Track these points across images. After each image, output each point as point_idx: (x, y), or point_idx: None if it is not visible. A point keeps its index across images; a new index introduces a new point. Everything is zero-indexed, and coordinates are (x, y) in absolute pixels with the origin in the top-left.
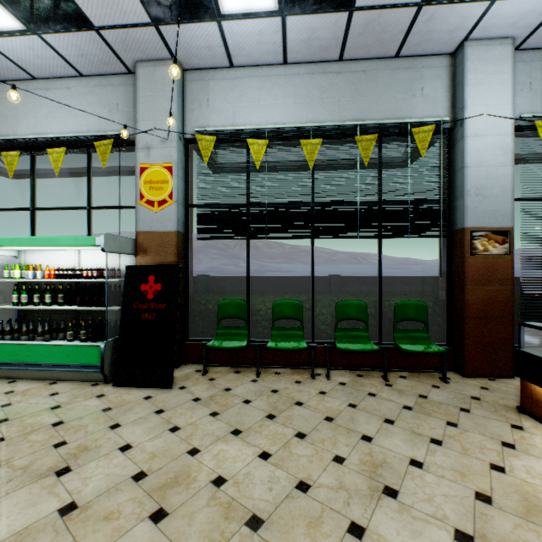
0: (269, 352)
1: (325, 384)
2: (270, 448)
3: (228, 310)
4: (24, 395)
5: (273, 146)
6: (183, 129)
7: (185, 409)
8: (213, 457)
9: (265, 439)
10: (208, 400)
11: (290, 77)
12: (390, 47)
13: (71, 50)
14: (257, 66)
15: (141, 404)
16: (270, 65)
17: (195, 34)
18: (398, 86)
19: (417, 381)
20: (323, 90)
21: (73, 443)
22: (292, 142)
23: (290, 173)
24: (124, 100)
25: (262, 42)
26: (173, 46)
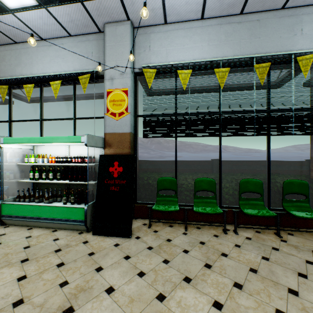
0: (191, 213)
1: (236, 238)
2: (219, 297)
3: (164, 184)
4: (38, 239)
5: (194, 74)
6: (133, 66)
7: (144, 256)
8: (178, 304)
9: (211, 287)
10: (158, 248)
11: (205, 28)
12: (280, 0)
13: (65, 18)
14: (182, 22)
15: (113, 250)
16: (191, 21)
17: (144, 0)
18: (283, 29)
19: (303, 238)
20: (228, 35)
21: (72, 283)
22: (204, 72)
23: (205, 92)
24: (96, 49)
25: (188, 3)
26: (129, 10)
